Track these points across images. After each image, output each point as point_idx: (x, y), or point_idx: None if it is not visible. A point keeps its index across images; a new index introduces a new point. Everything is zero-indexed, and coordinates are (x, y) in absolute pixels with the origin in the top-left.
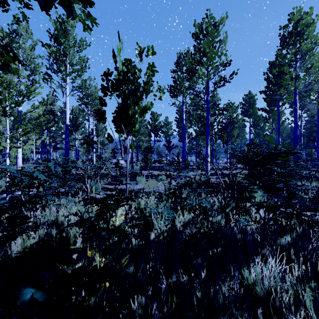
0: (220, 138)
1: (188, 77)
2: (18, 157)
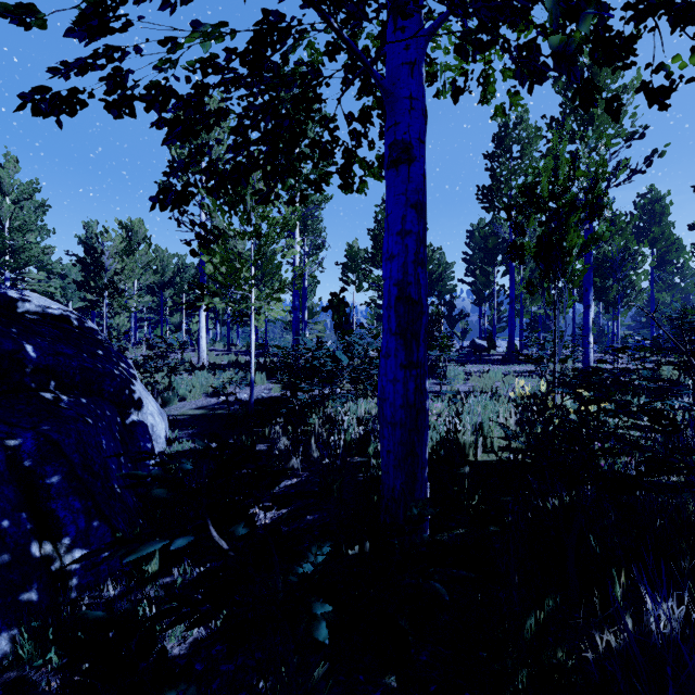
0: (601, 294)
1: (524, 166)
2: (201, 336)
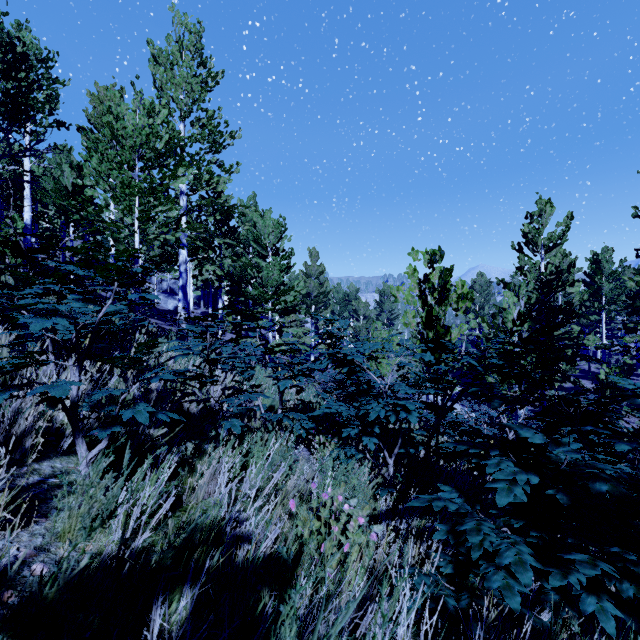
0: None
1: None
2: None
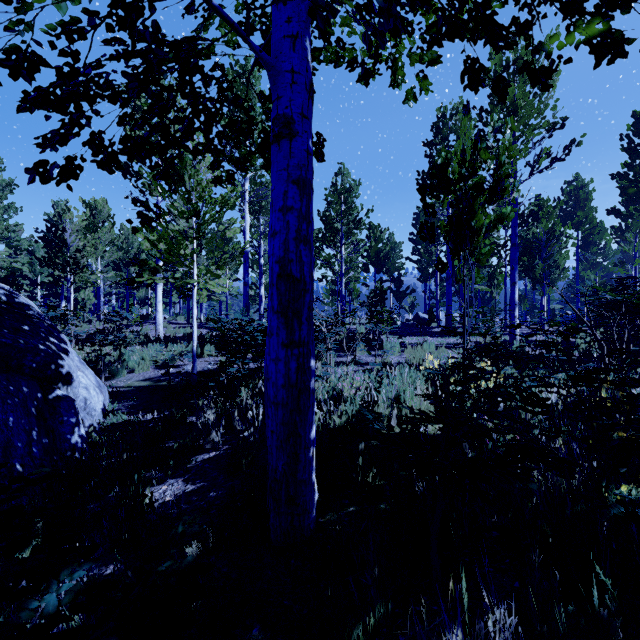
0: (528, 272)
1: None
2: (157, 310)
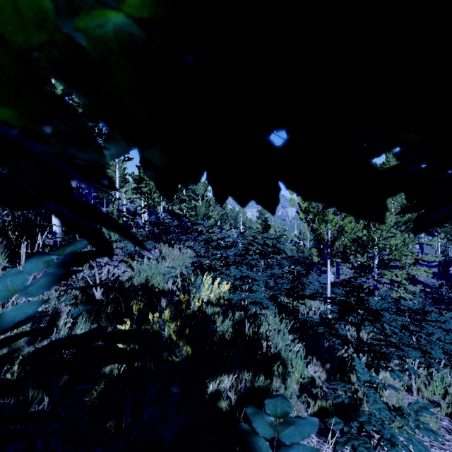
0: None
1: None
2: None
